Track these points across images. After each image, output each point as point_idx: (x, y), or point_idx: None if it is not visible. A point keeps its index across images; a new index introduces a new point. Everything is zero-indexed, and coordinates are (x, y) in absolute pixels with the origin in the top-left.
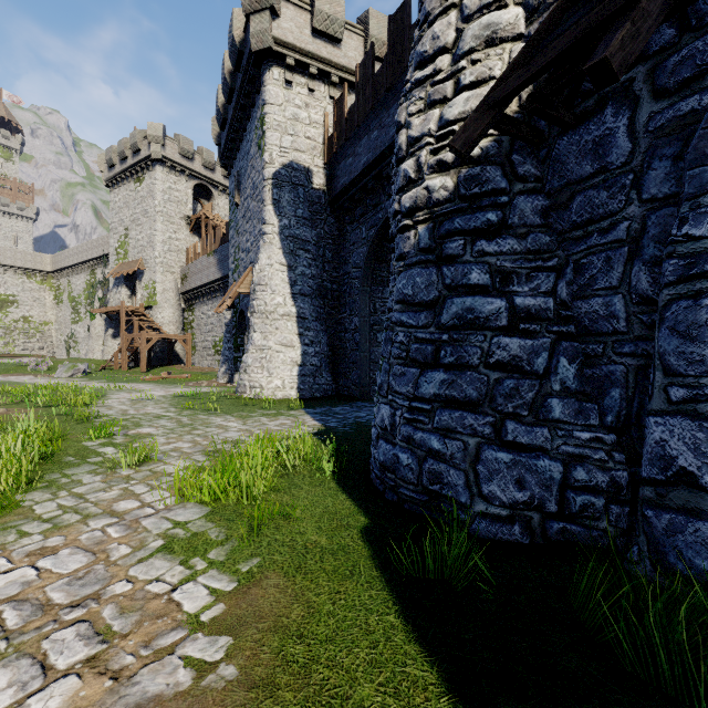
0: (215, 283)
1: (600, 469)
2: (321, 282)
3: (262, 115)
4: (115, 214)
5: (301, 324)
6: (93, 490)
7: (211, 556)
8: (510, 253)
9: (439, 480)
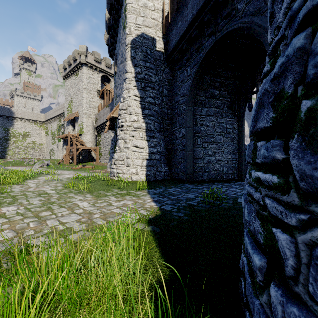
0: None
1: None
2: (161, 108)
3: (125, 6)
4: (67, 91)
5: (148, 134)
6: None
7: None
8: None
9: None
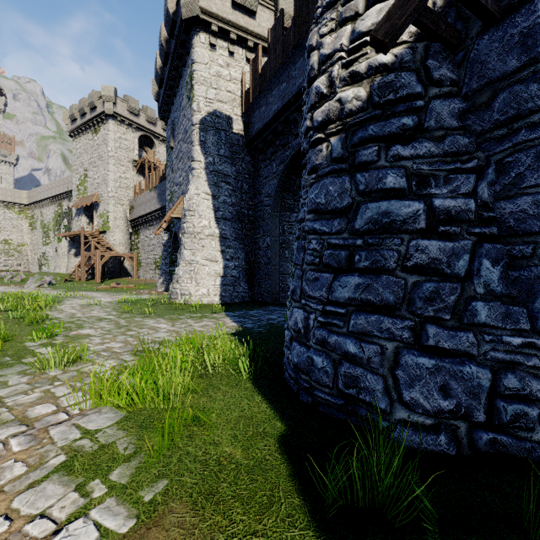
0: (155, 213)
1: (534, 377)
2: (239, 209)
3: (191, 72)
4: (77, 158)
5: (223, 243)
6: (14, 393)
7: (113, 478)
8: (427, 156)
9: (356, 384)
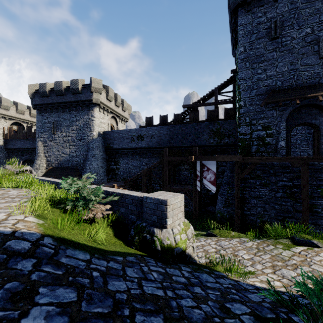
0: None
1: None
2: None
3: None
4: None
5: None
6: None
7: None
8: None
9: None
